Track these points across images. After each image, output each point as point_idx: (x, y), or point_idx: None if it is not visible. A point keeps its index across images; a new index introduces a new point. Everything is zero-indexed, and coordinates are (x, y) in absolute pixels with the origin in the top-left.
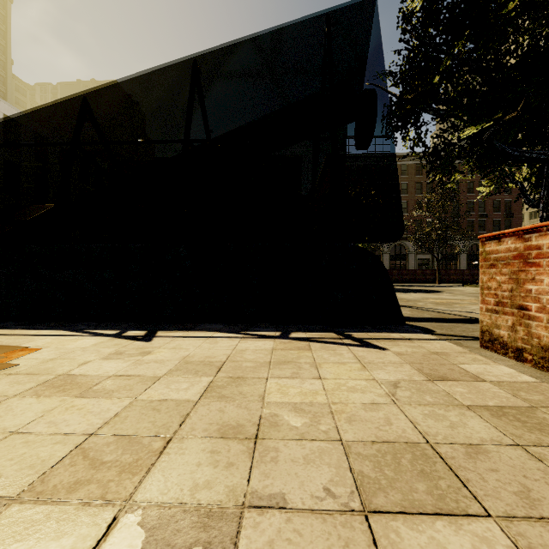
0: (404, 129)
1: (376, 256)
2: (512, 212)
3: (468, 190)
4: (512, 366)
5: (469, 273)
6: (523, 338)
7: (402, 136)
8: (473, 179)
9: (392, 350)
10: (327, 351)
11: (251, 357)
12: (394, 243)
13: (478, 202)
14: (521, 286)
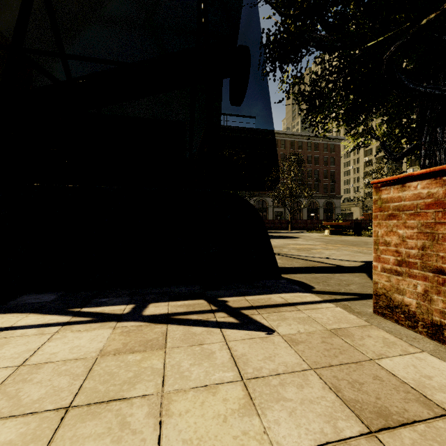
0: (281, 69)
1: (252, 205)
2: (335, 179)
3: (308, 162)
4: (439, 354)
5: (311, 222)
6: (444, 311)
7: (281, 71)
8: (311, 154)
9: (281, 332)
10: (190, 347)
11: (36, 393)
12: (258, 198)
13: (314, 171)
14: (439, 242)
